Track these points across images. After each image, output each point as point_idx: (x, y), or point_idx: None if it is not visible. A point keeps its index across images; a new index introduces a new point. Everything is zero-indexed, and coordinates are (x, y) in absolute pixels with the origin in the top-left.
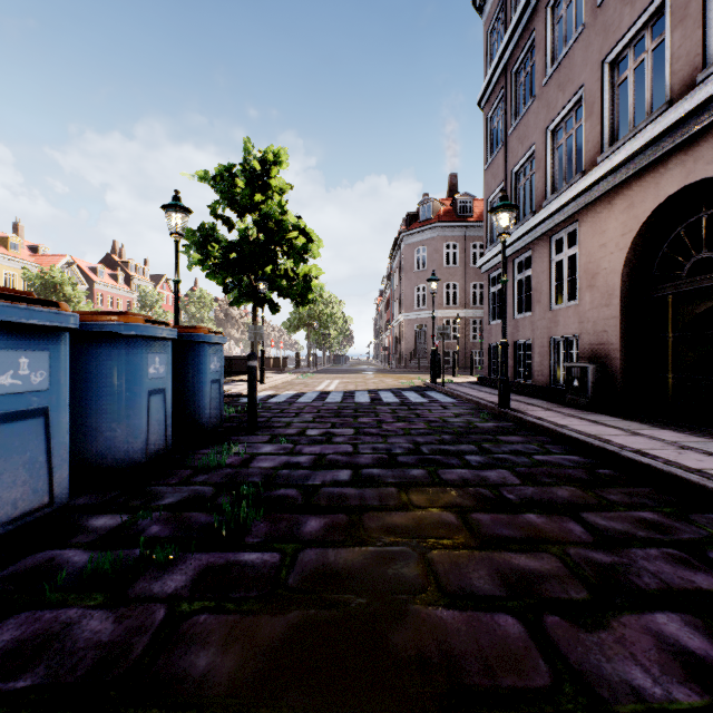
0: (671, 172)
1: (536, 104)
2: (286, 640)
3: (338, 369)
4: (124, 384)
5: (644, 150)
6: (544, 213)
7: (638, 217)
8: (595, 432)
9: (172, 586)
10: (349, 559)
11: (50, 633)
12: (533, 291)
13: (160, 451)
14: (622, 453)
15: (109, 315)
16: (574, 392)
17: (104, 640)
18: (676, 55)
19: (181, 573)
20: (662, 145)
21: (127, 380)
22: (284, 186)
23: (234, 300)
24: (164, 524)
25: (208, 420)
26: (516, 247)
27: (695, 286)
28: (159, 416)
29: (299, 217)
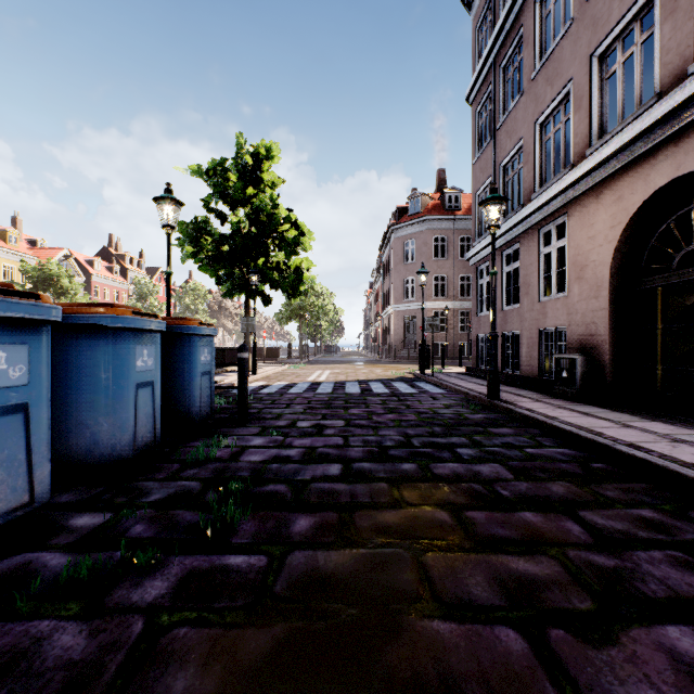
0: (661, 164)
1: (524, 98)
2: (272, 658)
3: (329, 359)
4: (110, 378)
5: (634, 143)
6: (532, 206)
7: (628, 210)
8: (586, 424)
9: (152, 594)
10: (339, 563)
11: (18, 650)
12: (521, 283)
13: (149, 445)
14: (615, 447)
15: (95, 307)
16: (563, 383)
17: (75, 658)
18: (666, 47)
19: (162, 578)
20: (652, 137)
21: (114, 373)
22: (276, 180)
23: (227, 292)
24: (148, 523)
25: (199, 412)
26: (504, 240)
27: (685, 278)
28: (148, 409)
29: (290, 211)
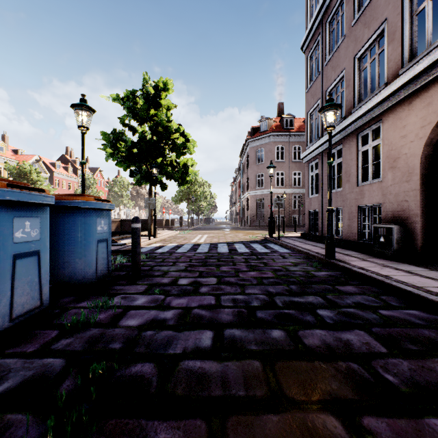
0: None
1: (346, 40)
2: None
3: (207, 227)
4: None
5: None
6: (353, 116)
7: (437, 112)
8: (419, 284)
9: None
10: None
11: None
12: (343, 173)
13: (33, 311)
14: None
15: None
16: (380, 246)
17: None
18: None
19: None
20: None
21: None
22: (170, 105)
23: (137, 181)
24: None
25: (95, 273)
26: None
27: None
28: (31, 277)
29: (180, 125)
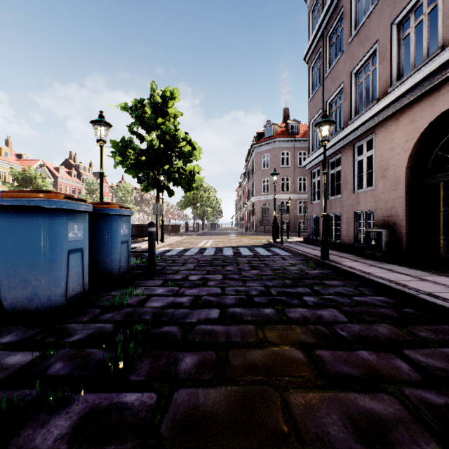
0: (443, 95)
1: (344, 56)
2: None
3: (212, 232)
4: (47, 246)
5: (423, 82)
6: (350, 128)
7: (418, 128)
8: (393, 278)
9: (54, 434)
10: (216, 401)
11: None
12: (341, 181)
13: (79, 295)
14: (419, 296)
15: (36, 193)
16: (372, 249)
17: None
18: (447, 13)
19: (66, 417)
20: (437, 77)
21: (49, 242)
22: (177, 113)
23: (144, 187)
24: (66, 361)
25: (119, 270)
26: (330, 152)
27: None
28: (78, 268)
29: (186, 133)
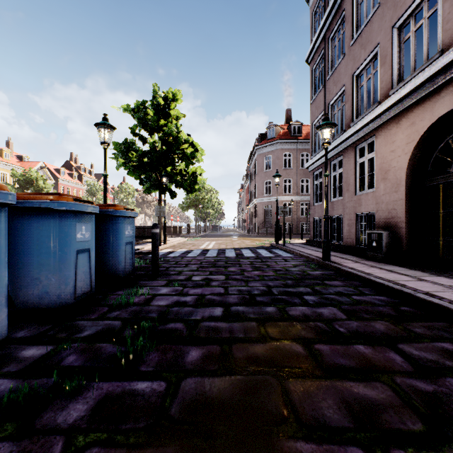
0: (442, 99)
1: (346, 58)
2: None
3: (214, 234)
4: (57, 246)
5: (423, 85)
6: (351, 130)
7: (419, 131)
8: (393, 279)
9: (73, 416)
10: (221, 388)
11: None
12: (343, 183)
13: (86, 294)
14: (417, 295)
15: (46, 195)
16: (373, 250)
17: None
18: (446, 18)
19: (83, 402)
20: (436, 81)
21: (59, 243)
22: (179, 115)
23: (146, 189)
24: (79, 354)
25: (124, 270)
26: (332, 154)
27: None
28: (85, 268)
29: (189, 135)
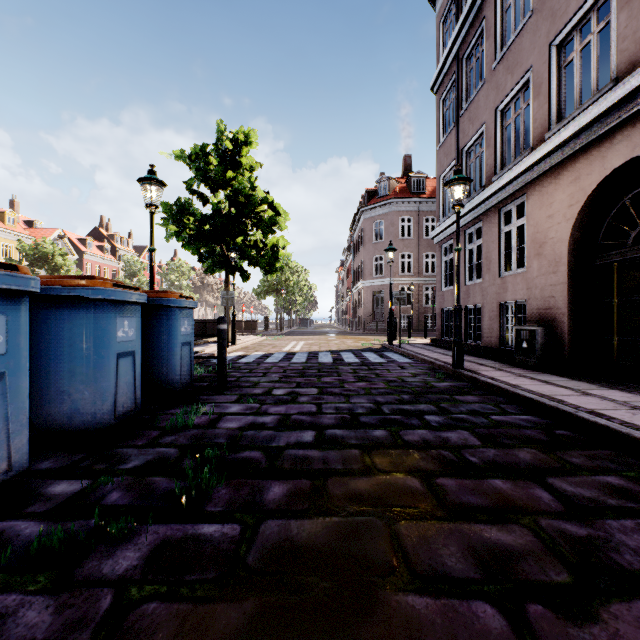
0: (617, 145)
1: (486, 86)
2: (242, 637)
3: (303, 331)
4: (91, 348)
5: (591, 126)
6: (494, 187)
7: (585, 189)
8: (547, 392)
9: (123, 566)
10: (312, 532)
11: None
12: (483, 259)
13: (130, 412)
14: (578, 414)
15: (77, 280)
16: (523, 353)
17: (38, 637)
18: (622, 35)
19: (134, 549)
20: (608, 120)
21: (95, 343)
22: (254, 164)
23: (208, 268)
24: (125, 490)
25: (179, 381)
26: (467, 219)
27: None
28: (128, 378)
29: (267, 192)
